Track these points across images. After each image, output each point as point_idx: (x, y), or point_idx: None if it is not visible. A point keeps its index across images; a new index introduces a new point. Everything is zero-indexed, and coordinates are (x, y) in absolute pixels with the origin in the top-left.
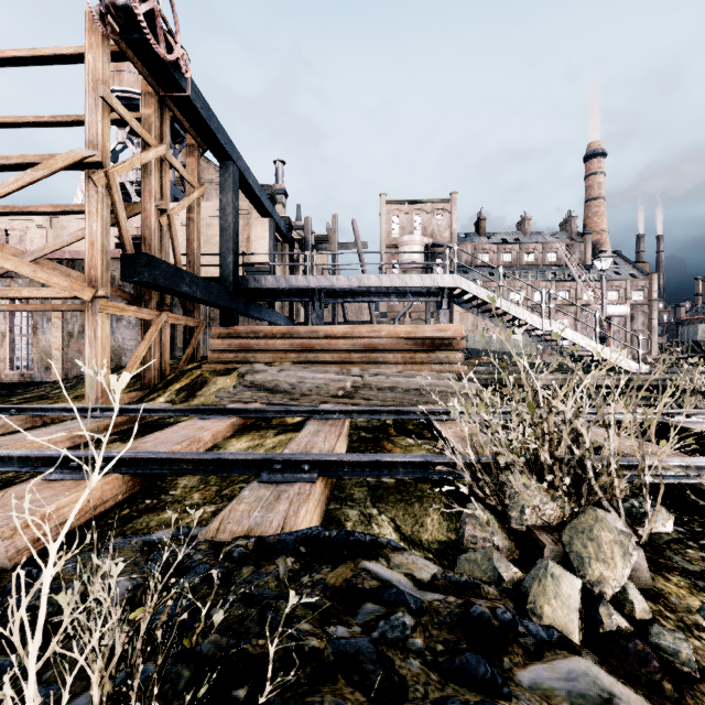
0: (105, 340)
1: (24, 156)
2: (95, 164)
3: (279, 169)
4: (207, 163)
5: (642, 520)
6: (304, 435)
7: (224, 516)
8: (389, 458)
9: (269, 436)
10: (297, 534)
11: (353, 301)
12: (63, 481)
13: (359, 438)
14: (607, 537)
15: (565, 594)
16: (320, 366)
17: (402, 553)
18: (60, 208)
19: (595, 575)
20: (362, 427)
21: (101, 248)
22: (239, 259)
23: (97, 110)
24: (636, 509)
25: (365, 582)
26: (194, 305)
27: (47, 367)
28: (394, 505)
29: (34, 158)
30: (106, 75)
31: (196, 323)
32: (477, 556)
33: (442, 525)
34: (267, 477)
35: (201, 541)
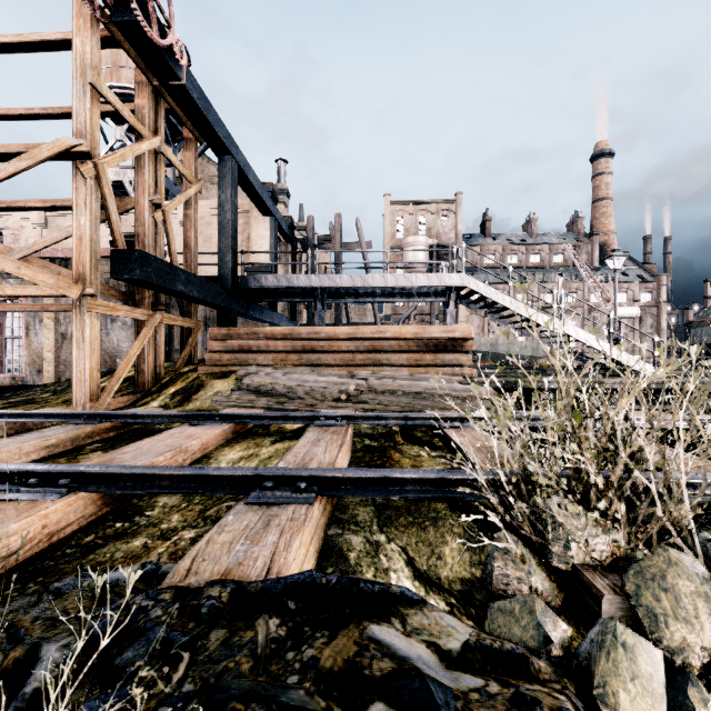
0: (94, 341)
1: (8, 146)
2: (82, 154)
3: (281, 168)
4: (208, 162)
5: None
6: (303, 445)
7: (198, 550)
8: (399, 474)
9: (265, 445)
10: (286, 582)
11: (356, 301)
12: (17, 502)
13: (364, 447)
14: (686, 586)
15: (645, 674)
16: (322, 368)
17: (421, 608)
18: (49, 203)
19: (675, 640)
20: (367, 435)
21: (90, 243)
22: (239, 259)
23: (85, 97)
24: None
25: (374, 663)
26: (191, 305)
27: (40, 370)
28: (405, 529)
29: (18, 147)
30: (95, 60)
31: (193, 324)
32: (514, 607)
33: (463, 557)
34: (256, 497)
35: (164, 587)
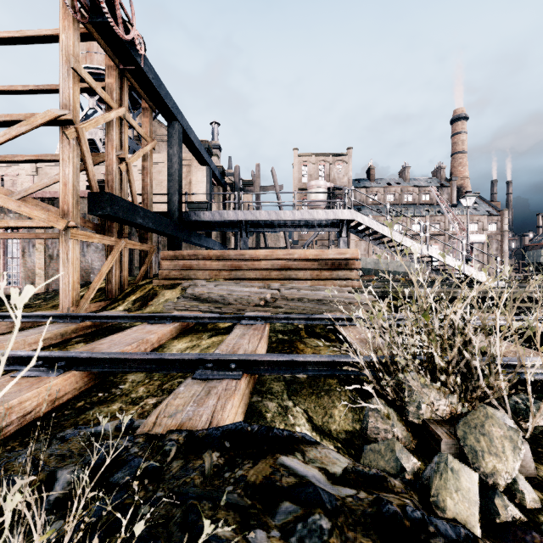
0: (75, 261)
1: (11, 115)
2: (67, 121)
3: (214, 129)
4: (159, 124)
5: (525, 416)
6: (232, 338)
7: (161, 410)
8: (302, 358)
9: (204, 338)
10: (223, 429)
11: (272, 231)
12: (28, 378)
13: (277, 340)
14: (498, 432)
15: (465, 488)
16: (246, 281)
17: (316, 447)
18: (41, 157)
19: (488, 468)
20: (280, 331)
21: (72, 188)
22: (183, 198)
23: (69, 79)
24: (518, 405)
25: (283, 478)
26: (147, 234)
27: (33, 282)
28: (307, 397)
29: (19, 116)
30: (76, 51)
31: (149, 248)
32: (381, 447)
33: (347, 416)
34: (199, 374)
35: (138, 434)
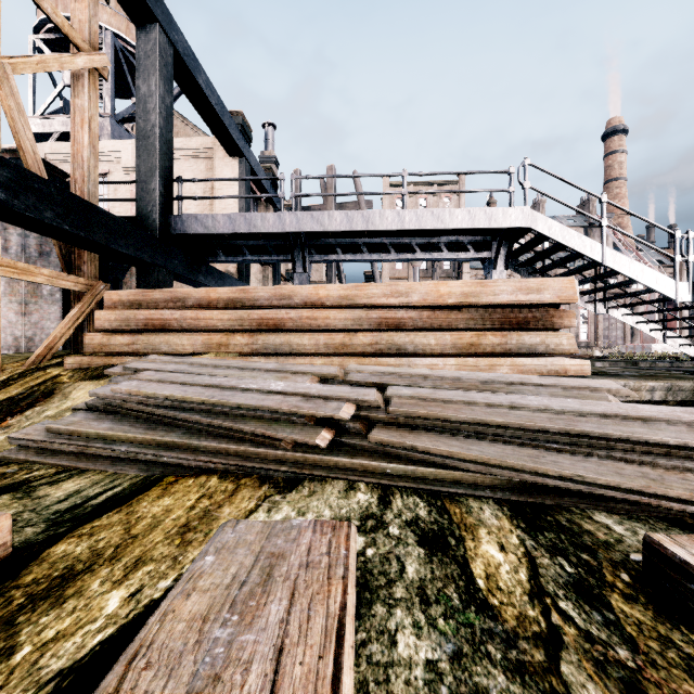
0: None
1: None
2: None
3: (268, 133)
4: (183, 122)
5: None
6: None
7: None
8: None
9: None
10: None
11: (355, 259)
12: None
13: None
14: None
15: None
16: (291, 360)
17: None
18: None
19: None
20: None
21: None
22: None
23: None
24: None
25: None
26: (82, 255)
27: None
28: None
29: None
30: None
31: (85, 285)
32: None
33: None
34: None
35: None
